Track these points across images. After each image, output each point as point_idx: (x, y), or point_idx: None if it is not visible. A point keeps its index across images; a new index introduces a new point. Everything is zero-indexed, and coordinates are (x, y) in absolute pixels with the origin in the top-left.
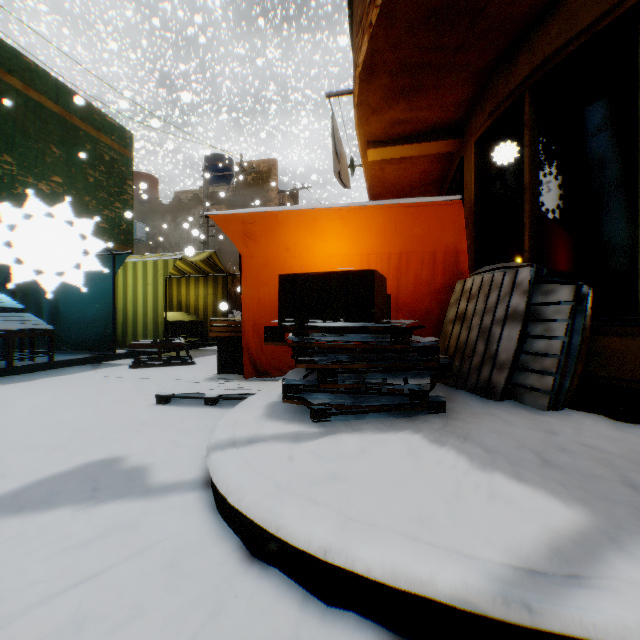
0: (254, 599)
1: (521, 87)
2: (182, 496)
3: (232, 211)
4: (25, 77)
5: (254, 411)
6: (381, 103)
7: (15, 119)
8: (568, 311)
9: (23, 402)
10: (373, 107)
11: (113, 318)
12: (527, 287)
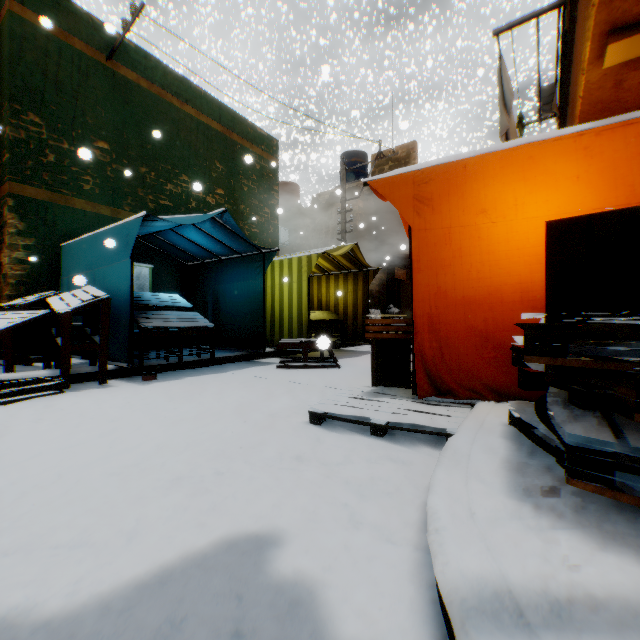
0: None
1: None
2: None
3: (399, 170)
4: (196, 104)
5: (485, 480)
6: None
7: (188, 143)
8: None
9: (182, 403)
10: None
11: (262, 317)
12: None
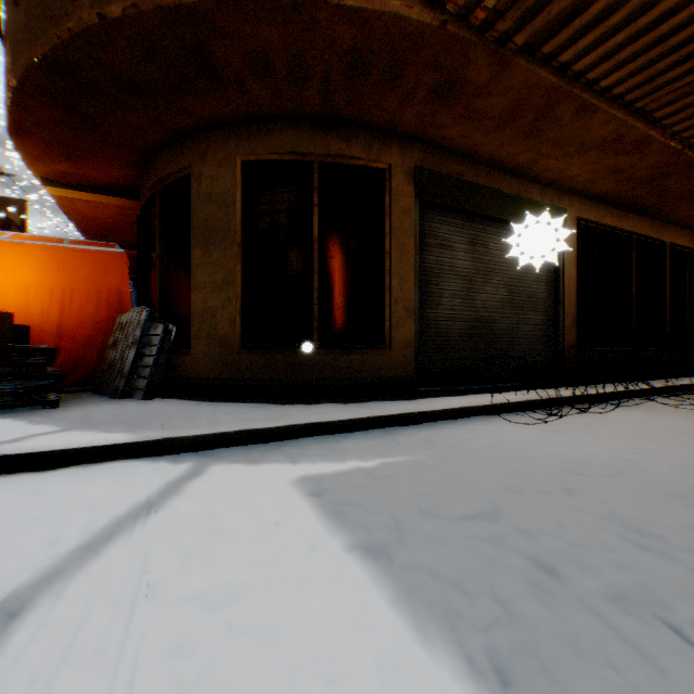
0: None
1: (155, 187)
2: None
3: None
4: None
5: None
6: (44, 156)
7: None
8: (160, 340)
9: None
10: (37, 156)
11: None
12: (144, 324)
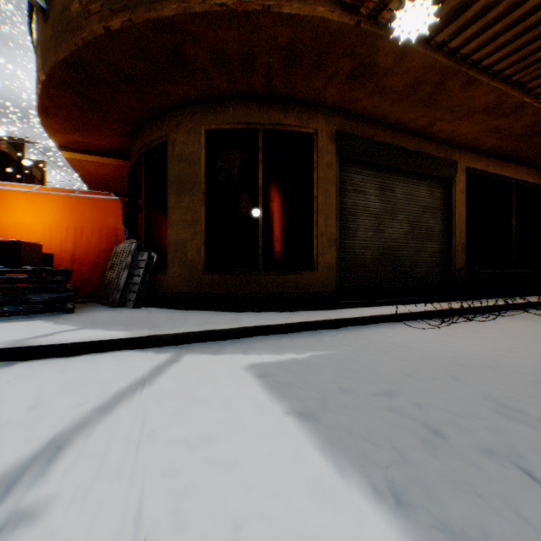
0: None
1: (141, 151)
2: None
3: None
4: None
5: None
6: (62, 129)
7: None
8: (145, 264)
9: None
10: (57, 129)
11: None
12: (133, 252)
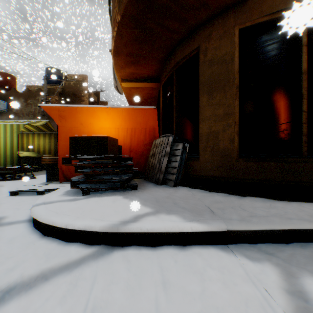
0: (41, 244)
1: (173, 69)
2: (19, 224)
3: (53, 105)
4: None
5: (58, 193)
6: (124, 65)
7: None
8: (181, 152)
9: None
10: (121, 66)
11: None
12: (171, 143)
